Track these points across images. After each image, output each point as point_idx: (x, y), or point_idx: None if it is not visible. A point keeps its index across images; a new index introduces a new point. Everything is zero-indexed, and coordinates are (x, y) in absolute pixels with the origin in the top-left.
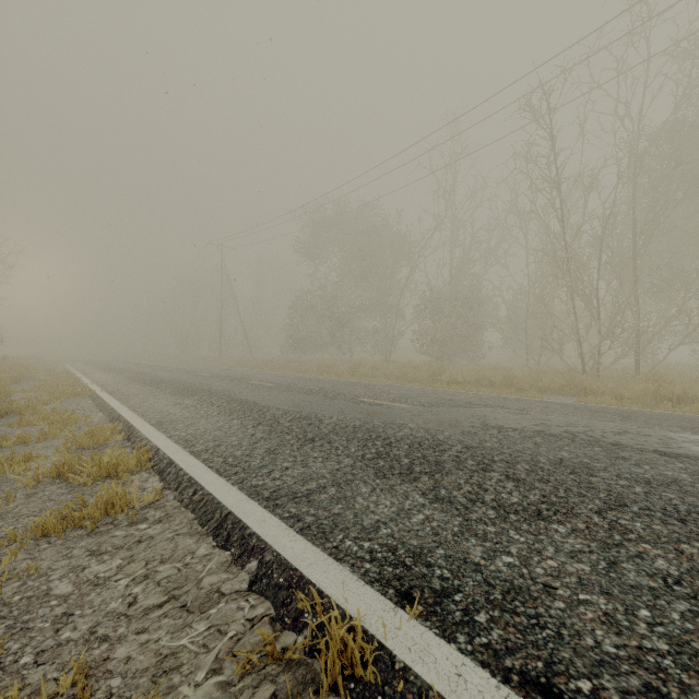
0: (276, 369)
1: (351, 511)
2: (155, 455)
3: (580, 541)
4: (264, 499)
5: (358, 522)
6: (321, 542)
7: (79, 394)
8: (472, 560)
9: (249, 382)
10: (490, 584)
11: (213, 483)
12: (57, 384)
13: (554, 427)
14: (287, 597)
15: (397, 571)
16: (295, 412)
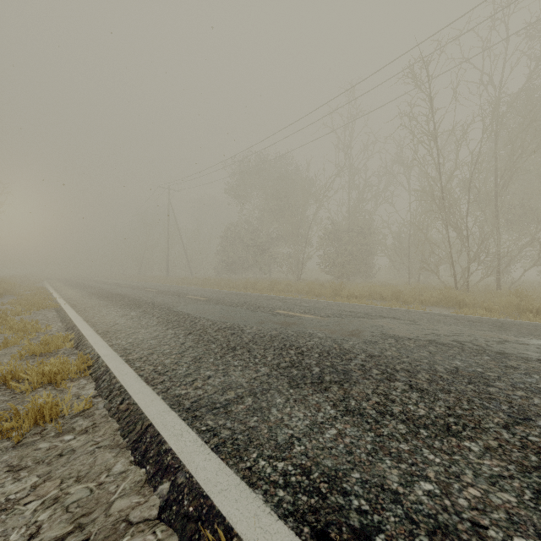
0: (211, 286)
1: (265, 424)
2: (95, 363)
3: (496, 462)
4: (184, 410)
5: (272, 437)
6: (235, 461)
7: (46, 307)
8: (389, 487)
9: (187, 297)
10: (413, 521)
11: (140, 392)
12: (31, 298)
13: (443, 336)
14: (195, 532)
15: (311, 501)
16: (221, 322)
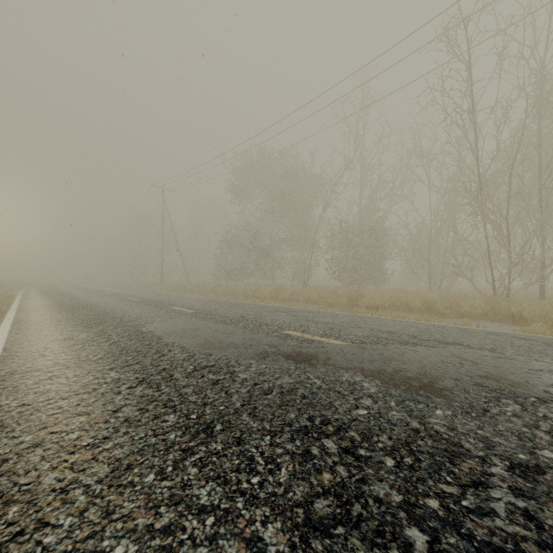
0: (206, 293)
1: None
2: None
3: None
4: None
5: None
6: None
7: None
8: None
9: (170, 308)
10: None
11: None
12: None
13: None
14: None
15: None
16: (202, 355)
